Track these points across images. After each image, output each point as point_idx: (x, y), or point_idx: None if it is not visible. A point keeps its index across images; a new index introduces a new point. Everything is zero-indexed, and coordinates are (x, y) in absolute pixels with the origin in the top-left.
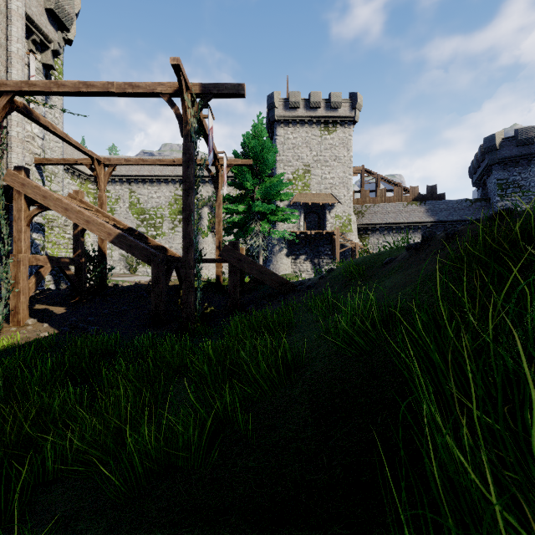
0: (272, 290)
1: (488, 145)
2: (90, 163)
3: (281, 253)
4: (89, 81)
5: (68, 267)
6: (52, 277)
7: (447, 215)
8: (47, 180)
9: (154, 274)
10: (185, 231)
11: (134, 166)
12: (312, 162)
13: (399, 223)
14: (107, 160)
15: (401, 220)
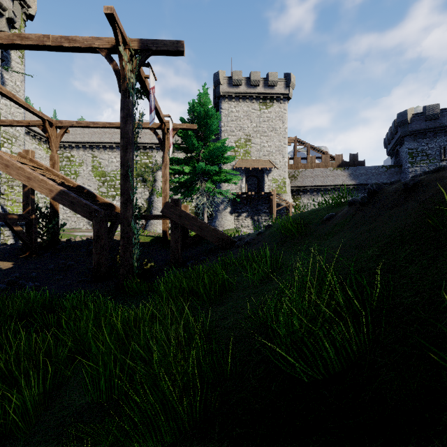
0: (213, 245)
1: (401, 120)
2: (43, 125)
3: (225, 211)
4: (24, 33)
5: (16, 224)
6: (11, 233)
7: (367, 179)
8: (7, 142)
9: (96, 230)
10: (124, 187)
11: (96, 134)
12: (252, 132)
13: (326, 186)
14: (59, 123)
15: (328, 183)
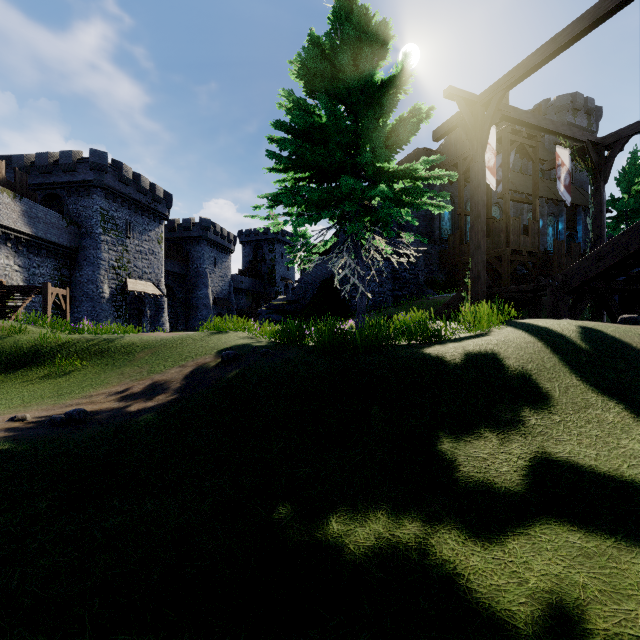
0: None
1: (98, 162)
2: None
3: None
4: None
5: None
6: None
7: (46, 231)
8: None
9: (636, 306)
10: None
11: None
12: None
13: None
14: None
15: None
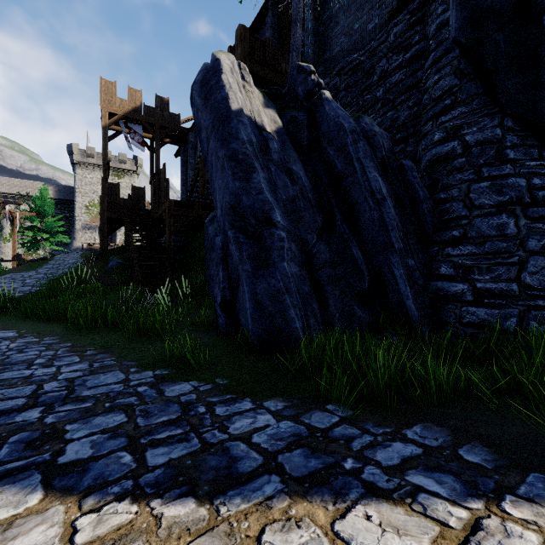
0: None
1: None
2: None
3: None
4: None
5: None
6: None
7: None
8: None
9: None
10: None
11: None
12: None
13: None
14: None
15: None
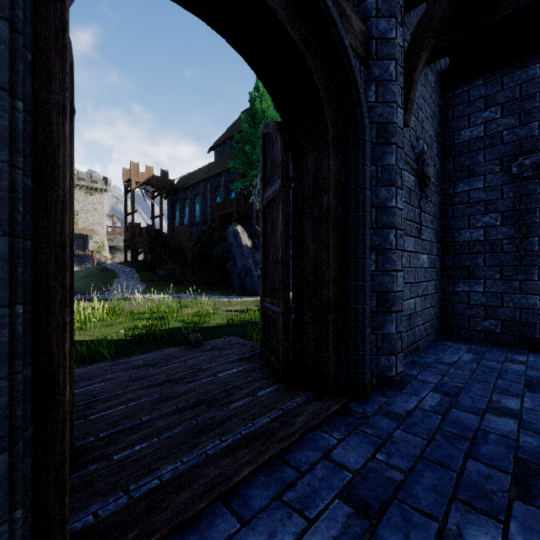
0: None
1: None
2: None
3: None
4: None
5: None
6: None
7: None
8: None
9: None
10: None
11: None
12: (79, 210)
13: None
14: None
15: None
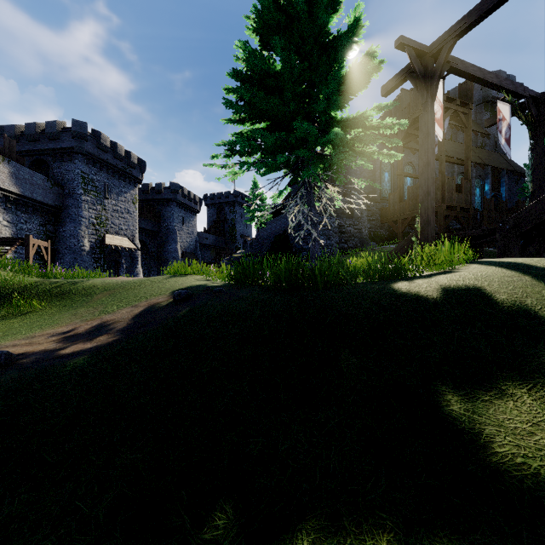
0: None
1: (79, 131)
2: None
3: None
4: None
5: None
6: None
7: (33, 191)
8: None
9: None
10: None
11: None
12: None
13: None
14: None
15: None
